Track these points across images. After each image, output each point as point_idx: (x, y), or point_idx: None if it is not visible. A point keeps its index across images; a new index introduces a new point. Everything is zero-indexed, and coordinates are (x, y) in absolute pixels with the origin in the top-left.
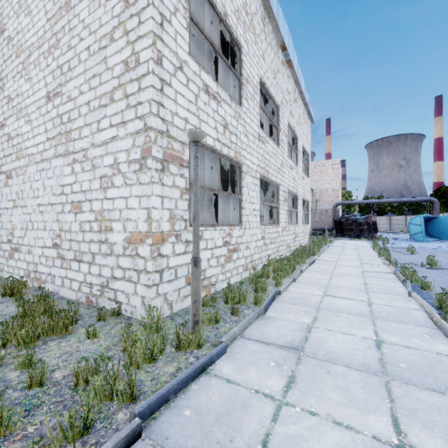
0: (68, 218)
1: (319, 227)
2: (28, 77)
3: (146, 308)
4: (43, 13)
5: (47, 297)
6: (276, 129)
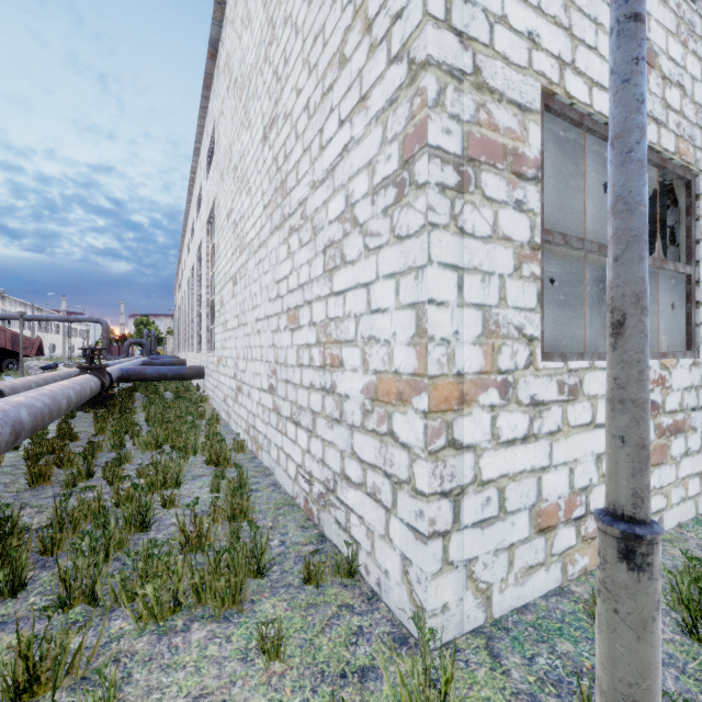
0: (284, 339)
1: None
2: (248, 122)
3: (413, 595)
4: (260, 3)
5: (238, 490)
6: None
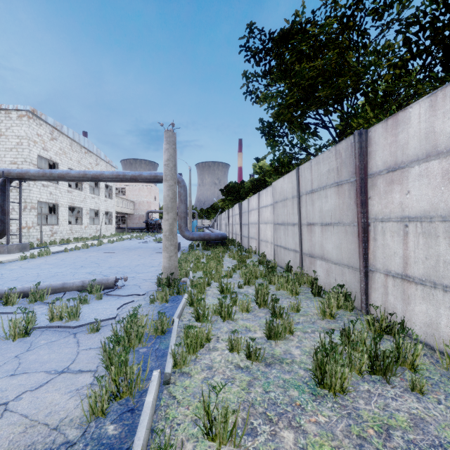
0: None
1: (139, 227)
2: None
3: None
4: None
5: None
6: (81, 183)
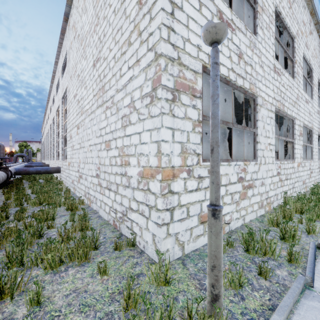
0: (103, 154)
1: None
2: (85, 56)
3: (156, 247)
4: (91, 5)
5: (84, 218)
6: (291, 61)
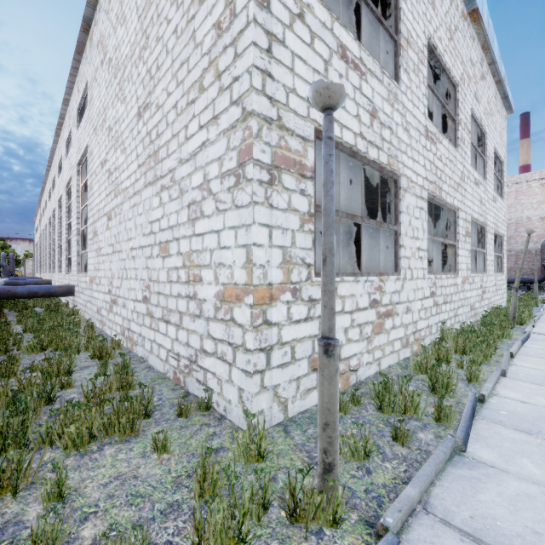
0: (157, 264)
1: (515, 277)
2: (123, 97)
3: (245, 408)
4: (134, 13)
5: (125, 369)
6: (453, 121)
